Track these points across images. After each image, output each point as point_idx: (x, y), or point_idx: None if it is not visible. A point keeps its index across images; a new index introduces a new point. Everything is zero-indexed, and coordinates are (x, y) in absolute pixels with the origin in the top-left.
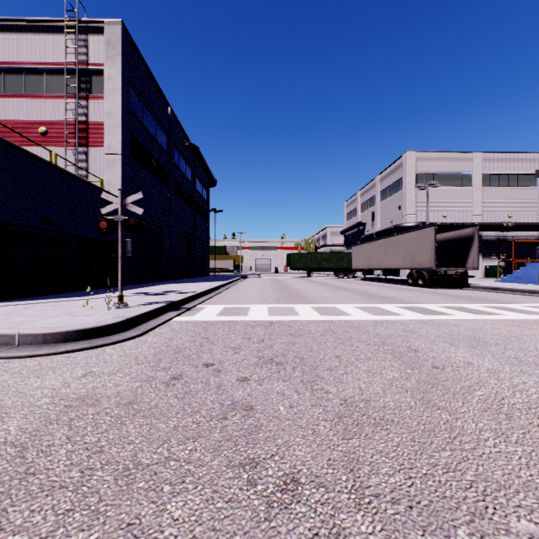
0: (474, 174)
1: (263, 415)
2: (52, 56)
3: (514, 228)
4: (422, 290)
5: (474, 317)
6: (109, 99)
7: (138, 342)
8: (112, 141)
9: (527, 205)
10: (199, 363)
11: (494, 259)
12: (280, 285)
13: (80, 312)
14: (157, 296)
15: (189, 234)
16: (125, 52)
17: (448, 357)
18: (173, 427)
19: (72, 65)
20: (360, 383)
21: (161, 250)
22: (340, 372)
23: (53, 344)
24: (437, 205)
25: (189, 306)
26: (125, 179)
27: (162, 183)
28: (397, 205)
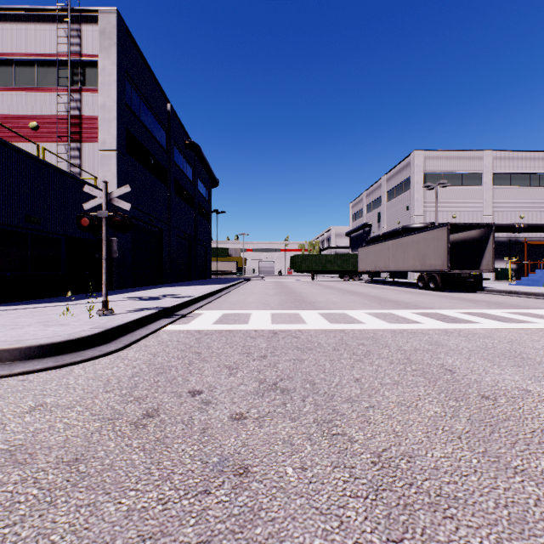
0: (485, 173)
1: (262, 486)
2: (44, 46)
3: (526, 229)
4: (434, 294)
5: (504, 326)
6: (103, 92)
7: (116, 358)
8: (106, 137)
9: (540, 205)
10: (183, 390)
11: (506, 261)
12: (283, 288)
13: (56, 321)
14: (150, 301)
15: (190, 235)
16: (121, 43)
17: (495, 381)
18: (125, 511)
19: (65, 56)
20: (394, 424)
21: (160, 252)
22: (364, 405)
23: (10, 363)
24: (446, 205)
25: (185, 313)
26: (120, 177)
27: (161, 182)
28: (405, 206)
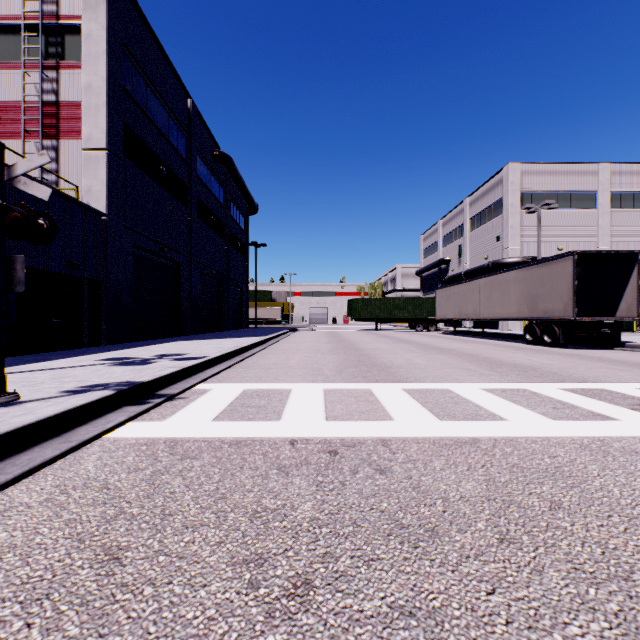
0: (600, 193)
1: None
2: (6, 5)
3: None
4: (557, 352)
5: None
6: (88, 68)
7: None
8: (93, 130)
9: None
10: None
11: None
12: (340, 341)
13: None
14: (128, 368)
15: (220, 273)
16: (114, 0)
17: None
18: None
19: (36, 19)
20: None
21: (177, 293)
22: None
23: None
24: (550, 234)
25: (175, 391)
26: (113, 187)
27: (179, 201)
28: (495, 236)
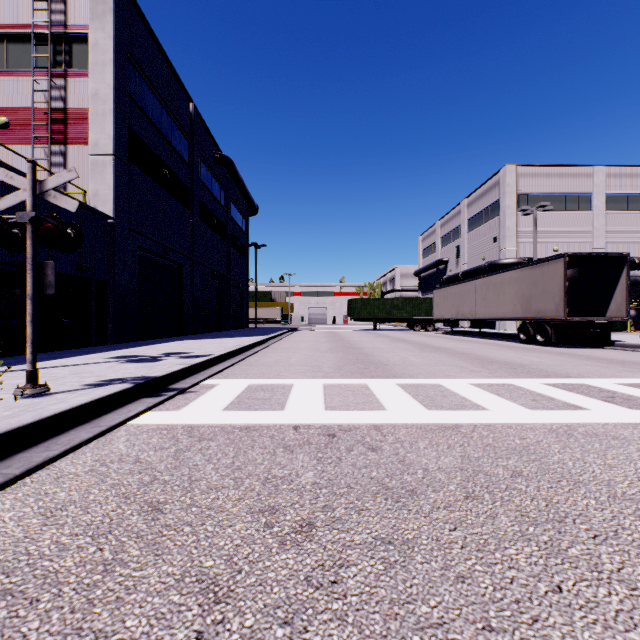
0: (595, 195)
1: None
2: (16, 15)
3: None
4: (549, 351)
5: None
6: (95, 76)
7: None
8: (100, 136)
9: None
10: None
11: None
12: (339, 341)
13: None
14: (139, 365)
15: (221, 274)
16: (120, 10)
17: None
18: None
19: (44, 28)
20: None
21: (179, 294)
22: None
23: None
24: (545, 235)
25: (185, 385)
26: (119, 191)
27: (181, 203)
28: (492, 237)
